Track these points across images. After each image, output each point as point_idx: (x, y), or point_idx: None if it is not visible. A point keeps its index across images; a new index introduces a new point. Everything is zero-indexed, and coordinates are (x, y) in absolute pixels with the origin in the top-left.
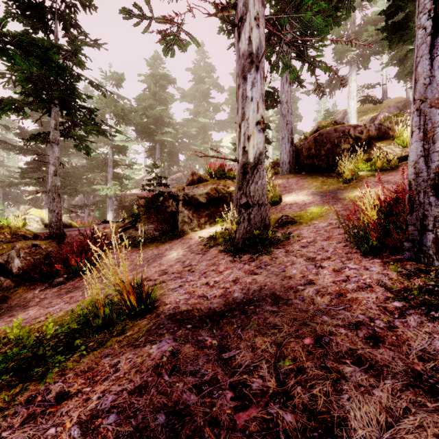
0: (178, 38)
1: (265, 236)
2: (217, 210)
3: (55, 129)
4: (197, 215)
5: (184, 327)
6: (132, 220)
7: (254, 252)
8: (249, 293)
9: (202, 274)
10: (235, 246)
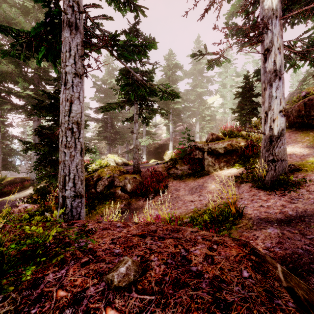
0: (218, 61)
1: (288, 180)
2: (231, 158)
3: (136, 114)
4: (217, 161)
5: (273, 224)
6: (172, 163)
7: (280, 189)
8: (299, 212)
9: (250, 199)
10: (265, 184)
